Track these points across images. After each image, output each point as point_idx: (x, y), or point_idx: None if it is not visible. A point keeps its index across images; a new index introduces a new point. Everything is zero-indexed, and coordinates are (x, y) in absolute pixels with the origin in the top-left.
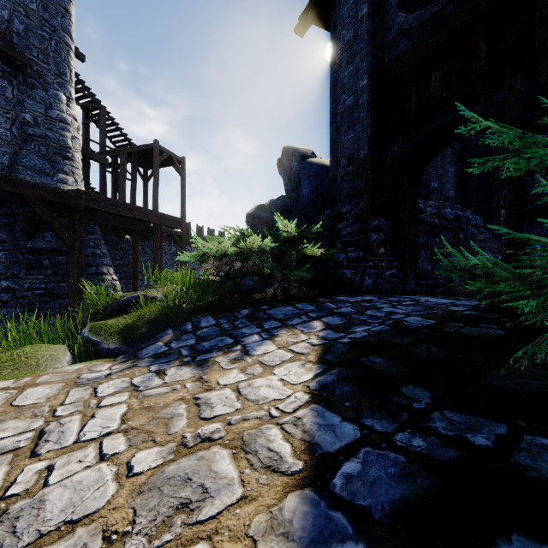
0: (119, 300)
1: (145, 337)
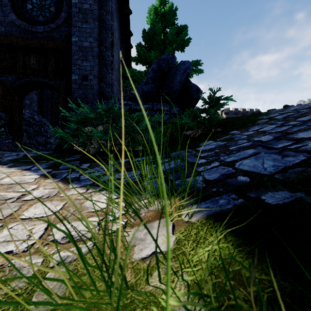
0: None
1: None
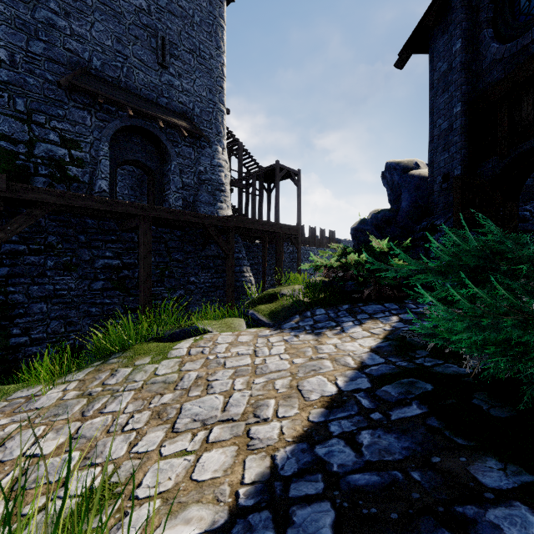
0: (265, 294)
1: (283, 318)
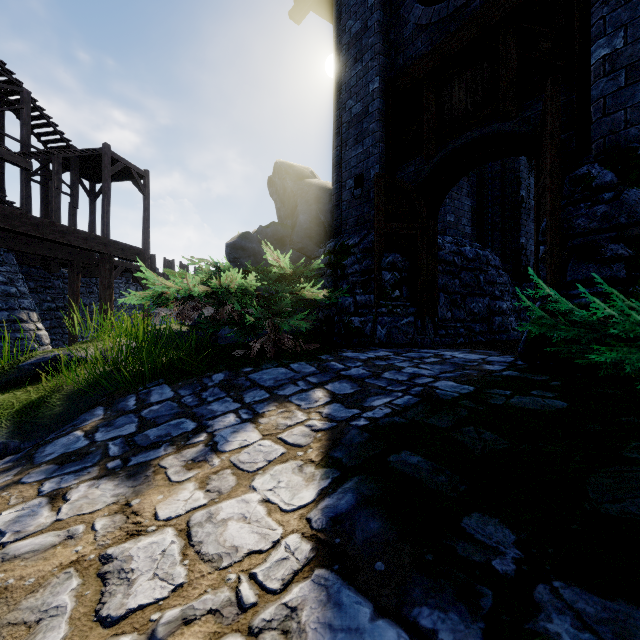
0: (22, 362)
1: (58, 422)
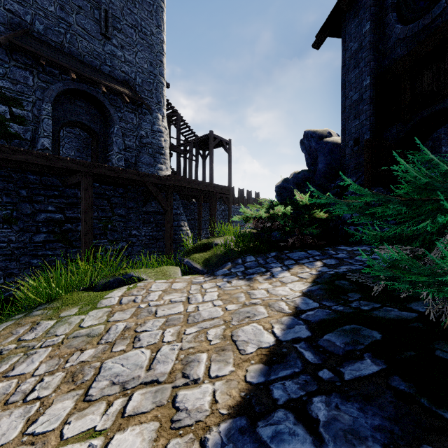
0: (200, 244)
1: (216, 266)
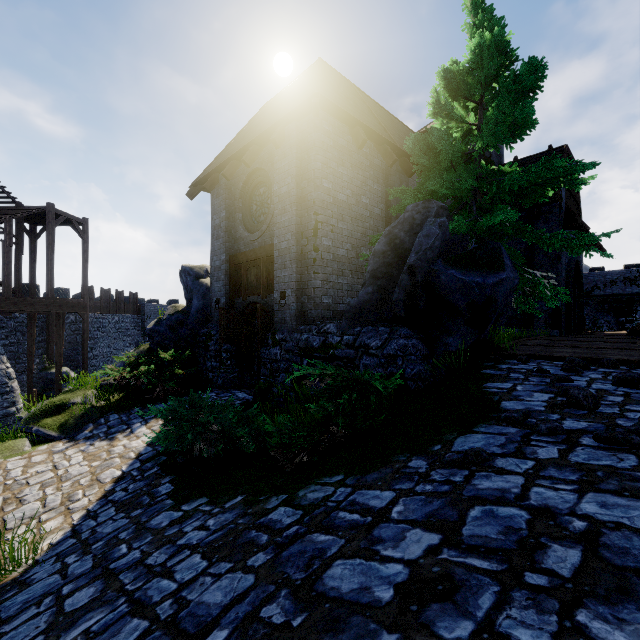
0: (51, 406)
1: (76, 429)
